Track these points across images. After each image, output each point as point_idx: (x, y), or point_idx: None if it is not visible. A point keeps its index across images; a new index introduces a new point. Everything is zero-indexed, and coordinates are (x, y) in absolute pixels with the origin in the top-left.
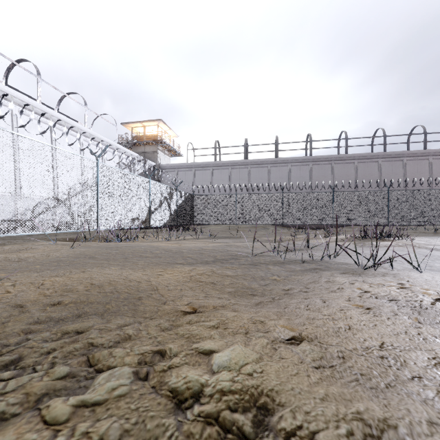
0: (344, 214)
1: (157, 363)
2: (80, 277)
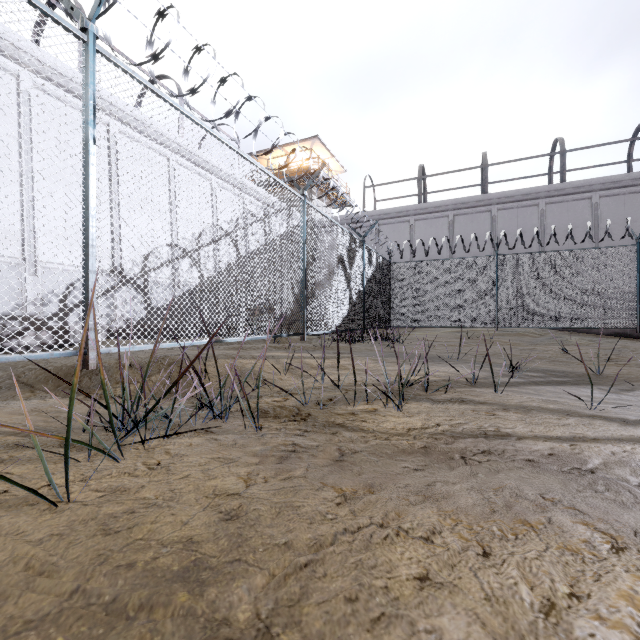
0: None
1: None
2: None
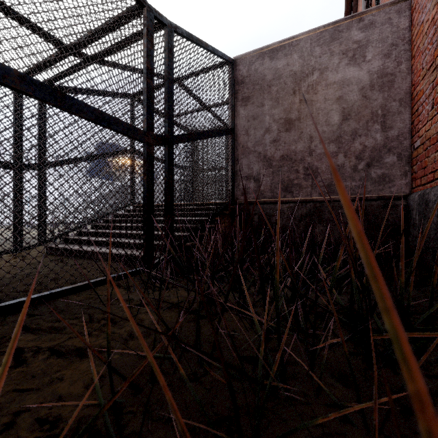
0: None
1: None
2: None
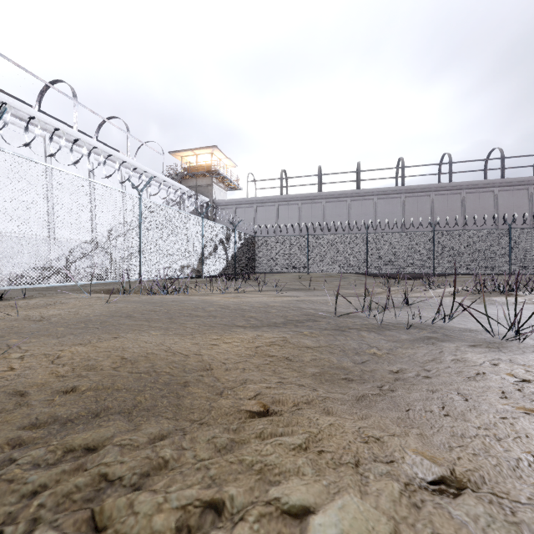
0: (448, 260)
1: (208, 531)
2: (108, 347)
